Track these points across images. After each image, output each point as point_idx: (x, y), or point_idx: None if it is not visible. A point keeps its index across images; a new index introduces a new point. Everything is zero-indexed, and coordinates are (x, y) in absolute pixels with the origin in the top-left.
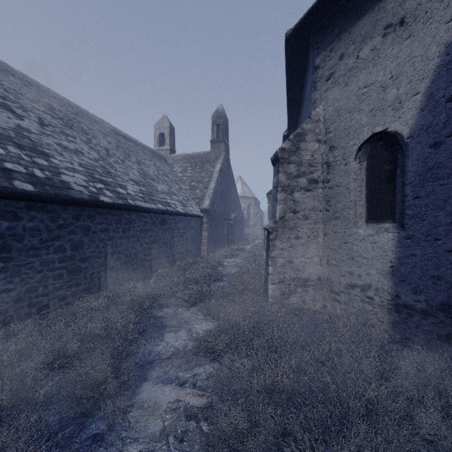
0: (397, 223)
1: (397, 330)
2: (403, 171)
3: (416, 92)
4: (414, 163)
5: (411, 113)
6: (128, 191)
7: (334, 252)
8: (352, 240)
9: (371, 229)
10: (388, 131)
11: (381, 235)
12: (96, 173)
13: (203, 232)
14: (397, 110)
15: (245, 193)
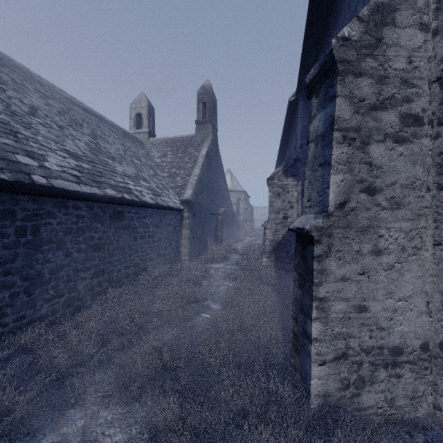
0: None
1: None
2: None
3: None
4: None
5: None
6: (46, 164)
7: None
8: None
9: None
10: None
11: None
12: None
13: (183, 229)
14: None
15: (234, 186)
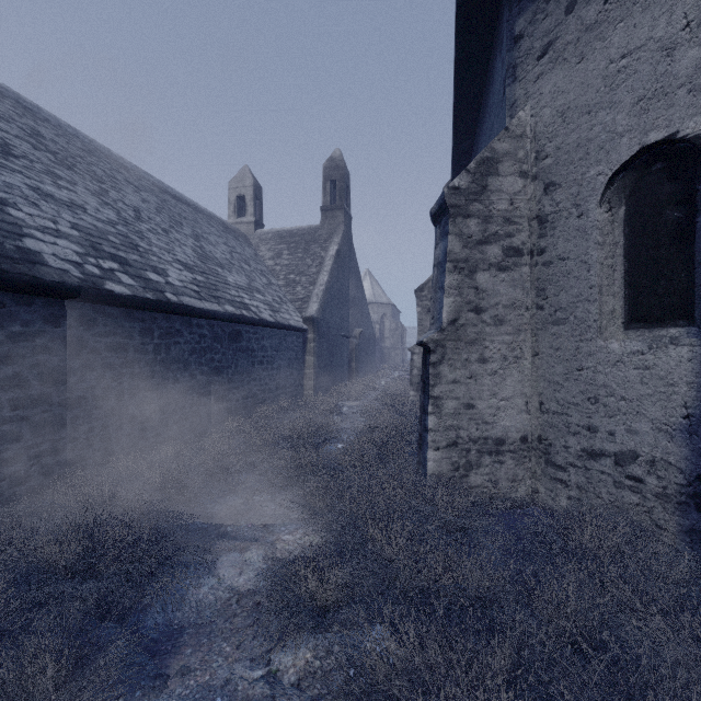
0: (700, 326)
1: (700, 549)
2: None
3: None
4: None
5: None
6: (170, 280)
7: (554, 387)
8: (593, 363)
9: (639, 340)
10: (680, 138)
11: (661, 352)
12: (106, 243)
13: (307, 355)
14: (700, 91)
15: (377, 296)
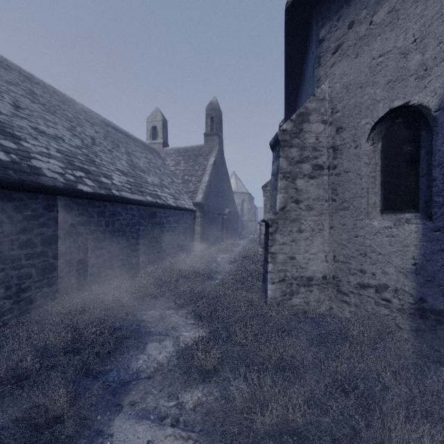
0: (422, 213)
1: (422, 340)
2: (429, 151)
3: None
4: None
5: (441, 80)
6: (114, 181)
7: (342, 247)
8: (363, 233)
9: (388, 220)
10: (410, 105)
11: (400, 227)
12: (77, 160)
13: (195, 226)
14: (422, 79)
15: (239, 188)
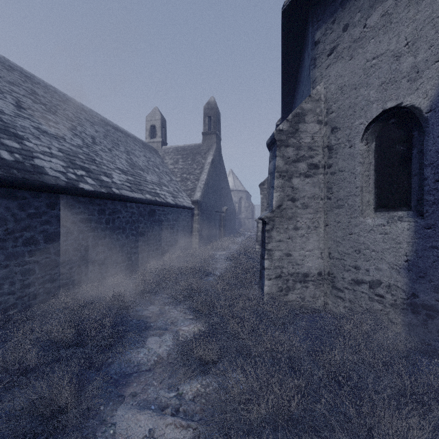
0: (414, 211)
1: (414, 334)
2: (420, 151)
3: (438, 58)
4: (436, 140)
5: (432, 83)
6: (114, 180)
7: (337, 244)
8: (358, 231)
9: (382, 218)
10: (403, 106)
11: (393, 225)
12: (78, 159)
13: (194, 224)
14: (414, 81)
15: (236, 186)
